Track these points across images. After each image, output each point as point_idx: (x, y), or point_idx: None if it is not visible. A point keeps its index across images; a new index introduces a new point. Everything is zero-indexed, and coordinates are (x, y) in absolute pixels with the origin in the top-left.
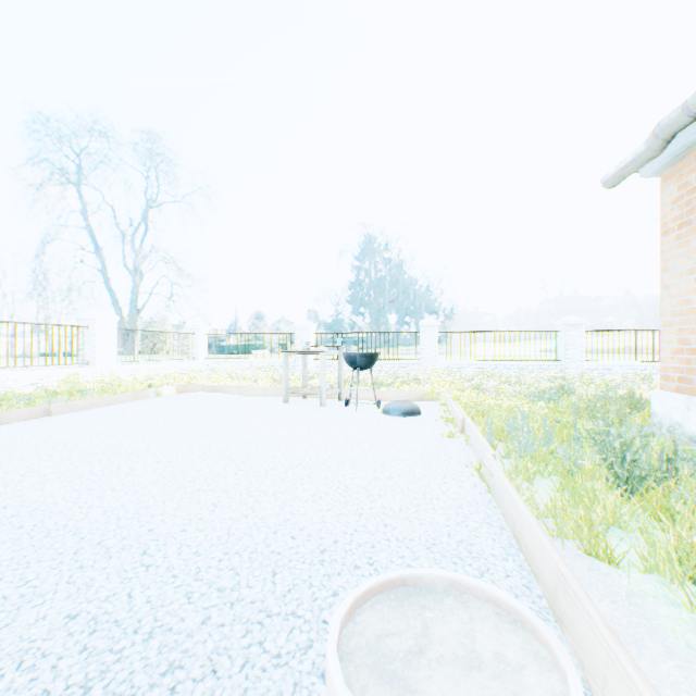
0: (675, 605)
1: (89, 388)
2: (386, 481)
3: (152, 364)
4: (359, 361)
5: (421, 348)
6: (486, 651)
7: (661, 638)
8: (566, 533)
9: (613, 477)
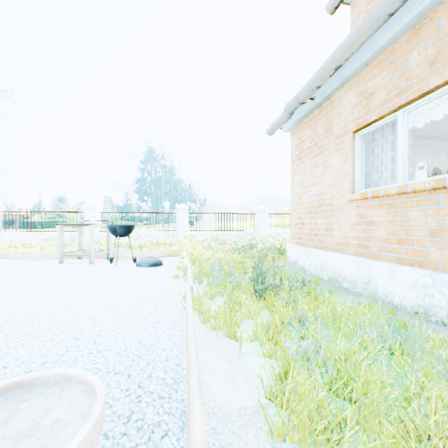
0: (260, 355)
1: None
2: (113, 311)
3: None
4: (119, 231)
5: (178, 223)
6: (49, 421)
7: (246, 376)
8: (220, 327)
9: (254, 292)
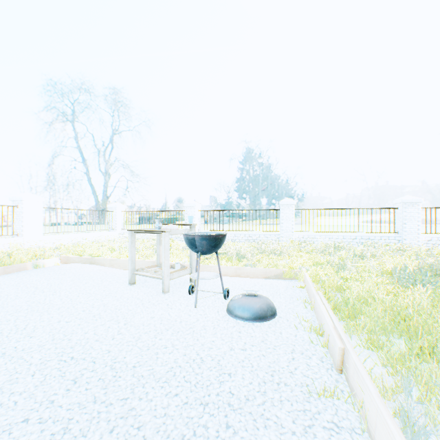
0: None
1: None
2: None
3: (76, 234)
4: (199, 245)
5: (281, 222)
6: None
7: None
8: None
9: None
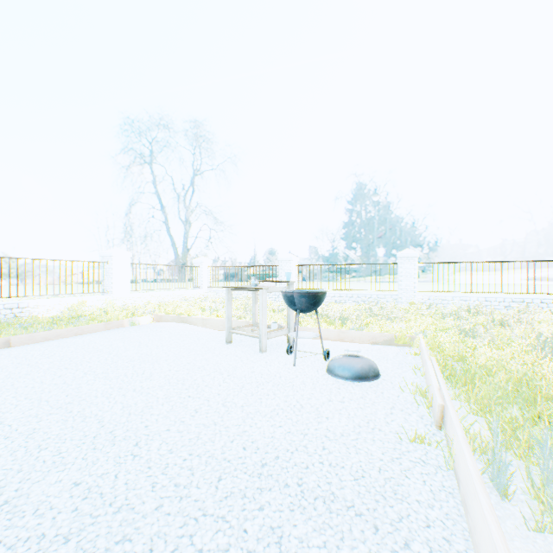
0: None
1: (90, 315)
2: None
3: (161, 292)
4: (298, 302)
5: (399, 279)
6: None
7: None
8: None
9: None
